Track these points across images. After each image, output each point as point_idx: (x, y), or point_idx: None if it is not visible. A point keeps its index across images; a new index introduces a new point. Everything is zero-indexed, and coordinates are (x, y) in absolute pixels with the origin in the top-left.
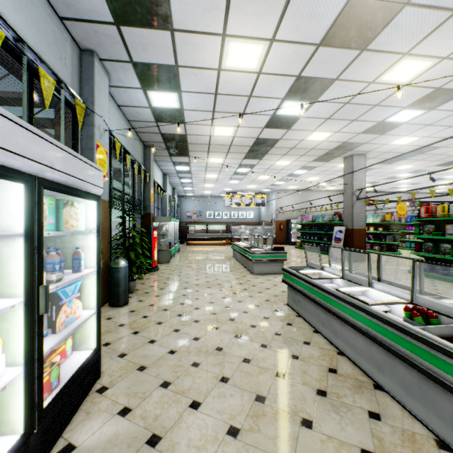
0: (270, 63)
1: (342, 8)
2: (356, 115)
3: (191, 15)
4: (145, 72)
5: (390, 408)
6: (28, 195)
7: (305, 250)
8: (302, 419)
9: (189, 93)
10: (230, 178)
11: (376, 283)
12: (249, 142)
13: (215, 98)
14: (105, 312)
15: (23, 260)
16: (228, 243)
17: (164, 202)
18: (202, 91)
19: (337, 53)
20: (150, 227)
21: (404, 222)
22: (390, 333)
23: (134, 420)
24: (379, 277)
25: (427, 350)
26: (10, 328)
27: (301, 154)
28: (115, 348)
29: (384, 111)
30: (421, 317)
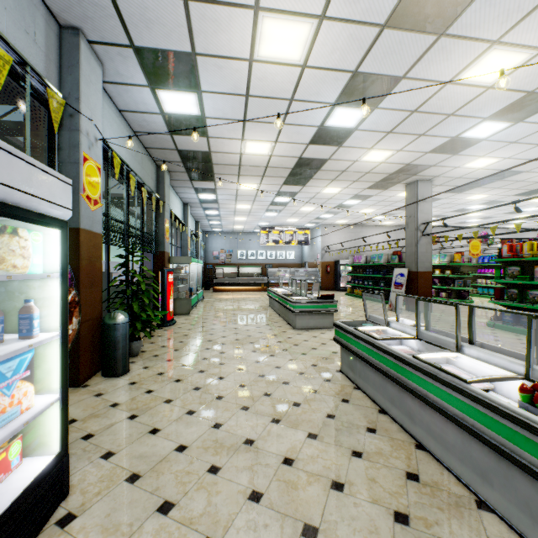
0: (319, 52)
1: None
2: (425, 128)
3: None
4: (152, 62)
5: None
6: None
7: (364, 299)
8: None
9: (212, 93)
10: (266, 210)
11: (468, 347)
12: (290, 163)
13: (246, 101)
14: (95, 385)
15: None
16: (263, 289)
17: (184, 239)
18: (228, 92)
19: (407, 39)
20: (164, 269)
21: (475, 264)
22: (506, 429)
23: None
24: (472, 338)
25: None
26: None
27: (353, 179)
28: (99, 443)
29: (460, 123)
30: None
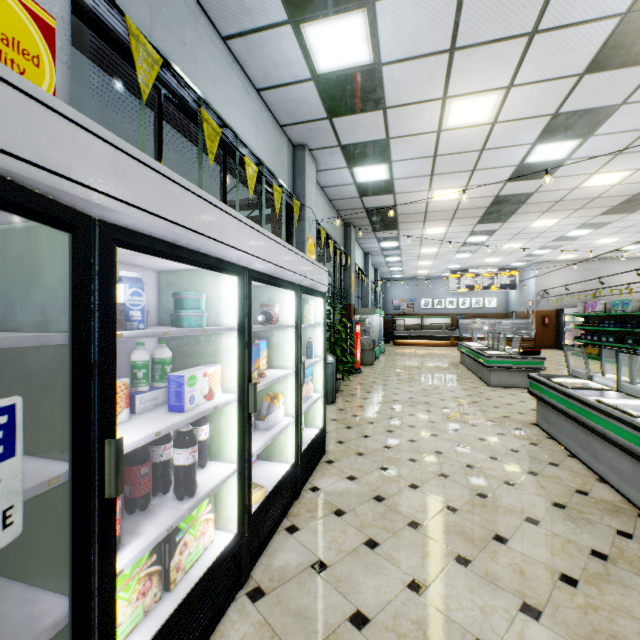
0: (509, 109)
1: (614, 28)
2: None
3: (406, 91)
4: (352, 152)
5: None
6: (297, 298)
7: (565, 352)
8: (527, 517)
9: (401, 161)
10: (456, 251)
11: None
12: (484, 203)
13: (434, 160)
14: None
15: (291, 343)
16: (453, 345)
17: (365, 289)
18: (416, 157)
19: (617, 75)
20: (352, 321)
21: None
22: None
23: (360, 484)
24: None
25: None
26: (284, 390)
27: (575, 208)
28: (332, 436)
29: None
30: None
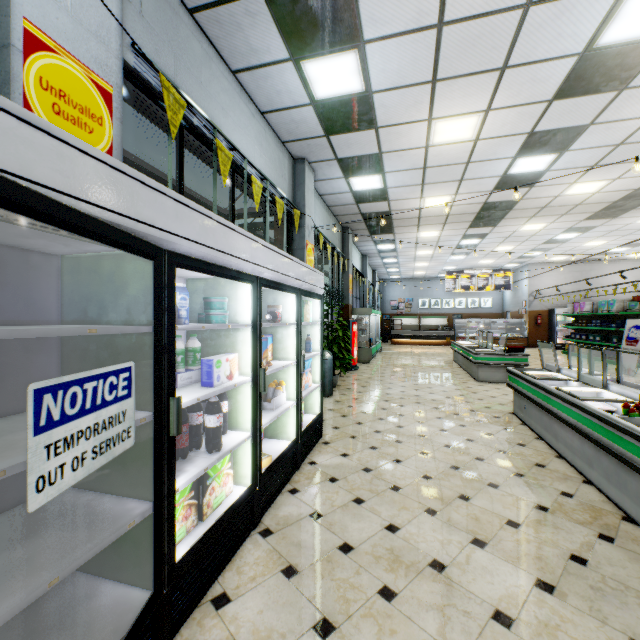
0: (489, 129)
1: (574, 64)
2: None
3: (395, 114)
4: (348, 164)
5: (589, 494)
6: (297, 300)
7: (539, 348)
8: (490, 483)
9: (393, 172)
10: (451, 253)
11: (611, 384)
12: (474, 209)
13: (424, 171)
14: None
15: (293, 338)
16: (449, 344)
17: (363, 290)
18: (407, 168)
19: (582, 101)
20: (349, 320)
21: None
22: (593, 424)
23: (352, 460)
24: (618, 378)
25: (615, 433)
26: (287, 378)
27: (560, 213)
28: (329, 423)
29: None
30: (637, 413)
